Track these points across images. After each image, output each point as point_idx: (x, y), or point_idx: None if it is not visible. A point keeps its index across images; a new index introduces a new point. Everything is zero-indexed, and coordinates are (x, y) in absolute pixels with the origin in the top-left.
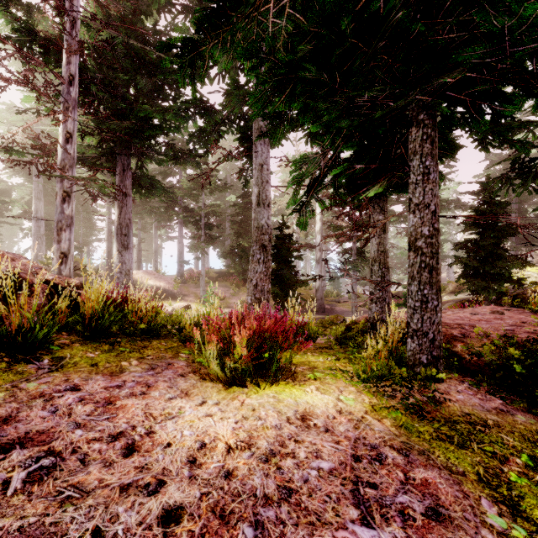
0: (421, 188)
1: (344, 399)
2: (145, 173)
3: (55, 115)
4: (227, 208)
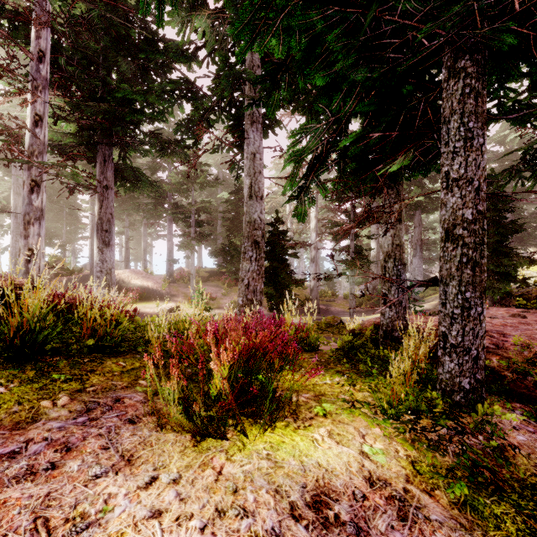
0: (462, 158)
1: (370, 453)
2: (128, 164)
3: (22, 94)
4: (219, 206)
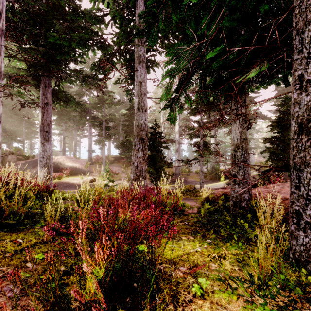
0: None
1: None
2: (61, 89)
3: None
4: (120, 118)
